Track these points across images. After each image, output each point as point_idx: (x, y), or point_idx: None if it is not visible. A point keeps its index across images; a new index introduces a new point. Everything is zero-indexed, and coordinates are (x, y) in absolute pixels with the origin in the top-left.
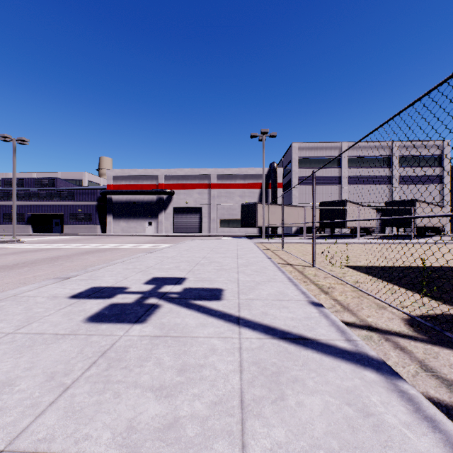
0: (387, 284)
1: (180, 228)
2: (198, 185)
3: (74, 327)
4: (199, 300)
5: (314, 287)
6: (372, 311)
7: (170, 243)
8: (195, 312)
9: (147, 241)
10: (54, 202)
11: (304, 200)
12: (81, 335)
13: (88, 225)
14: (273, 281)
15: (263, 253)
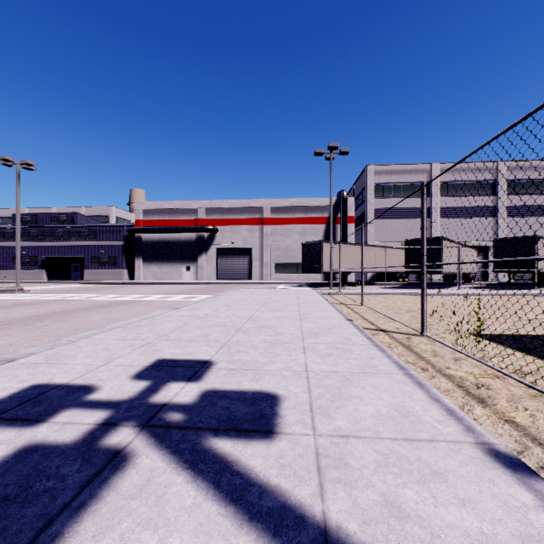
0: None
1: (224, 274)
2: (247, 220)
3: None
4: (226, 436)
5: (449, 384)
6: None
7: (209, 294)
8: (205, 495)
9: (181, 290)
10: (72, 243)
11: (382, 238)
12: None
13: (112, 270)
14: (373, 373)
15: (338, 311)
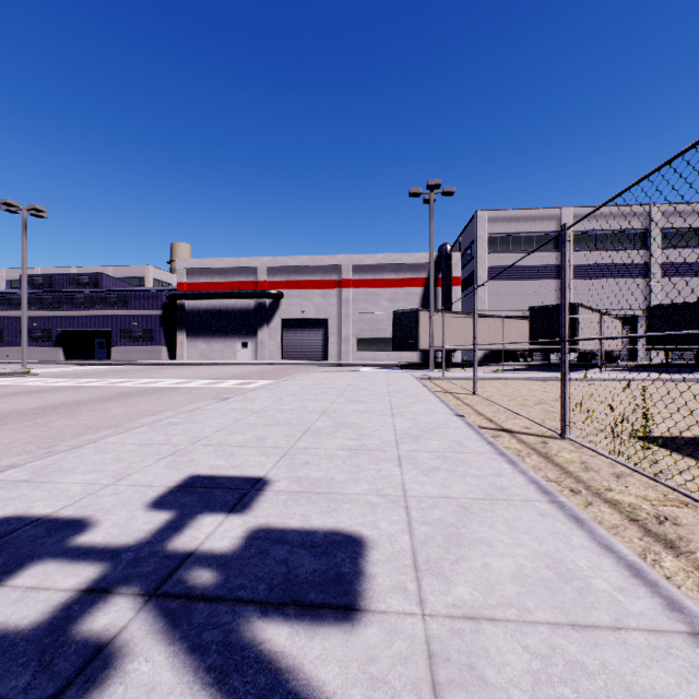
0: None
1: (292, 353)
2: (321, 282)
3: None
4: (281, 617)
5: (615, 516)
6: None
7: (271, 379)
8: None
9: (235, 373)
10: (96, 312)
11: (497, 306)
12: None
13: (148, 347)
14: (503, 500)
15: (442, 403)
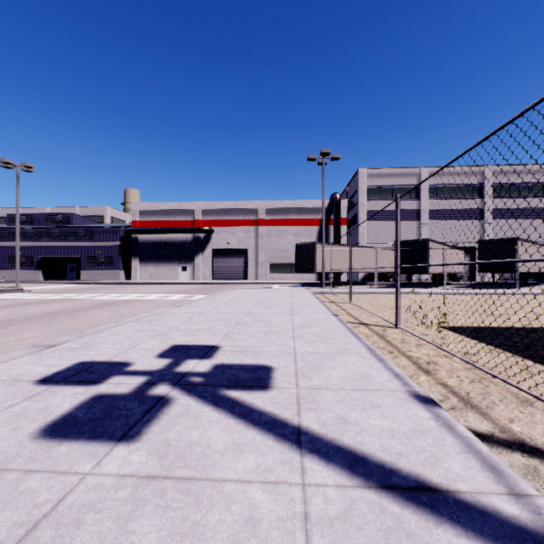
0: (533, 364)
1: (220, 275)
2: (243, 221)
3: (11, 450)
4: (235, 389)
5: (406, 362)
6: (512, 408)
7: (206, 293)
8: (225, 415)
9: (179, 290)
10: (68, 243)
11: (374, 240)
12: (13, 471)
13: (109, 270)
14: (346, 353)
15: (326, 308)
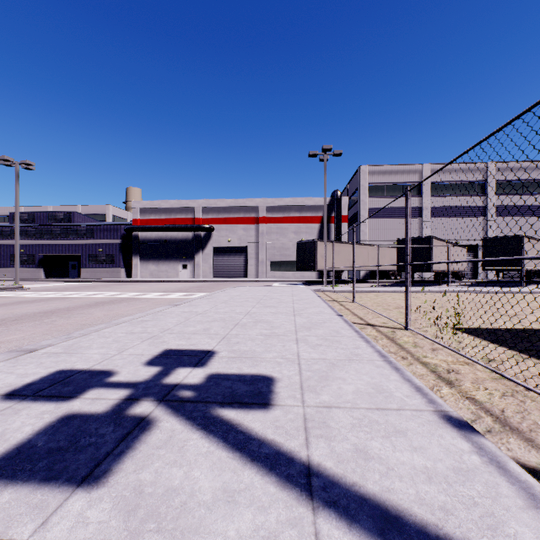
0: None
1: (221, 273)
2: (243, 219)
3: None
4: (231, 407)
5: (423, 370)
6: None
7: (206, 292)
8: (216, 446)
9: (179, 288)
10: (70, 241)
11: (375, 237)
12: None
13: (110, 268)
14: (357, 360)
15: (329, 307)
